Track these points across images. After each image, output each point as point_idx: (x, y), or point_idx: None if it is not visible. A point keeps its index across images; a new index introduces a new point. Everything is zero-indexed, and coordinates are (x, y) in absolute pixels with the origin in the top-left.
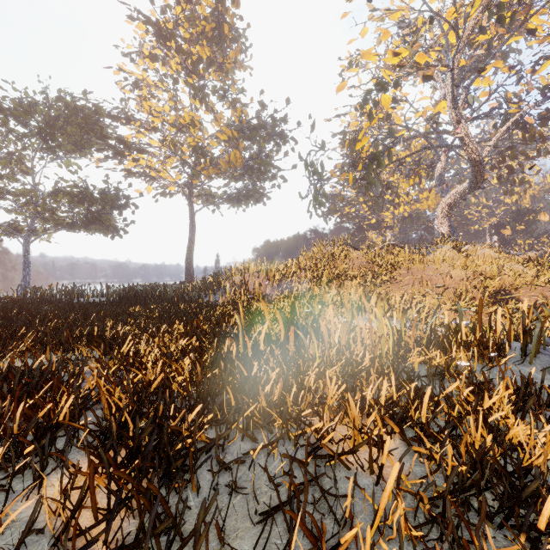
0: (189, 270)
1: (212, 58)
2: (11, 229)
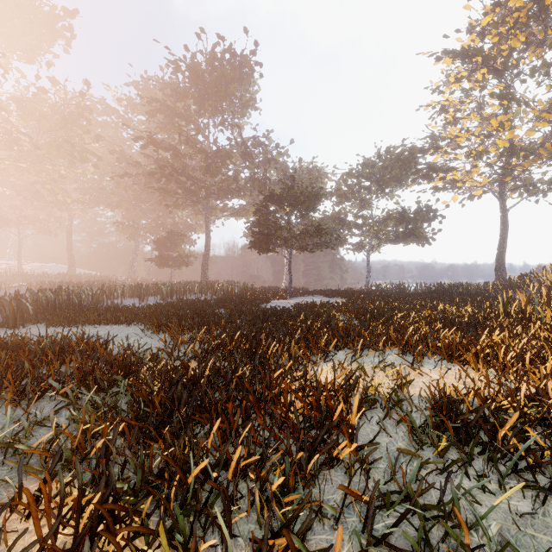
0: (499, 270)
1: (529, 41)
2: (360, 247)
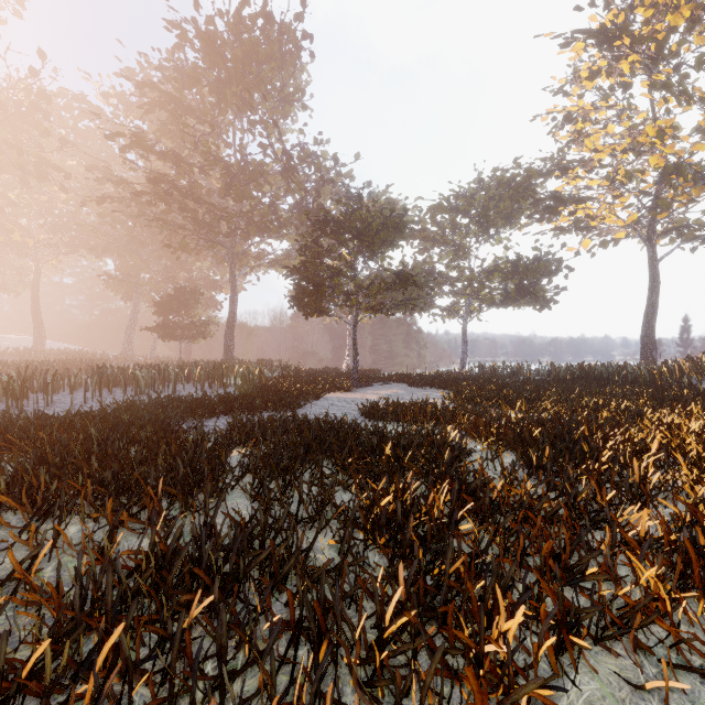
0: (647, 345)
1: (696, 16)
2: (454, 312)
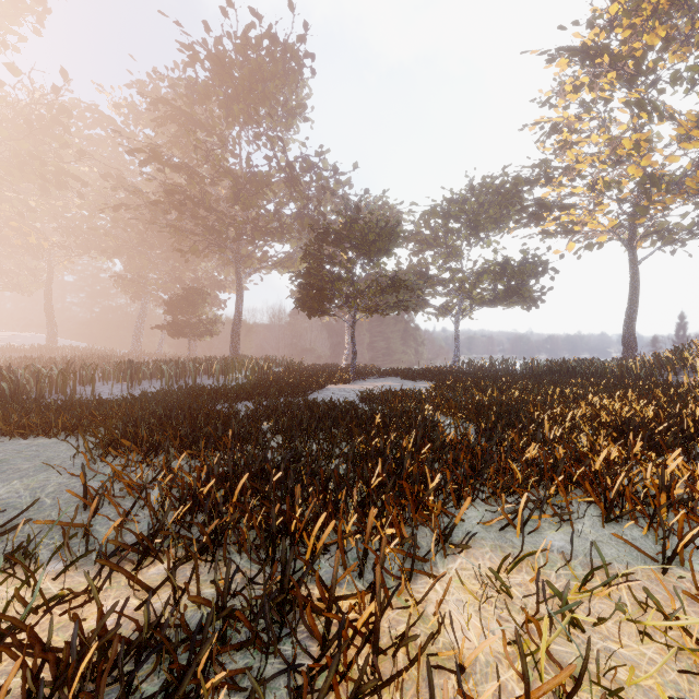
0: (628, 342)
1: (670, 36)
2: (446, 311)
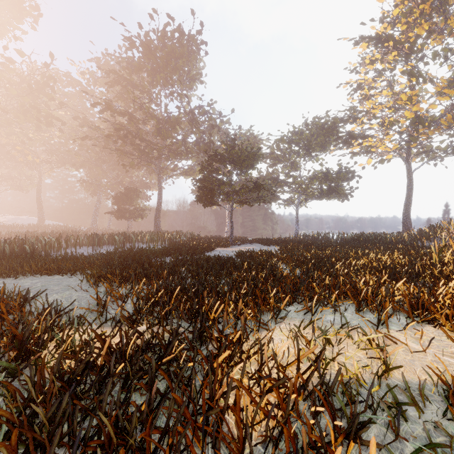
0: (406, 222)
1: (431, 29)
2: (290, 202)
